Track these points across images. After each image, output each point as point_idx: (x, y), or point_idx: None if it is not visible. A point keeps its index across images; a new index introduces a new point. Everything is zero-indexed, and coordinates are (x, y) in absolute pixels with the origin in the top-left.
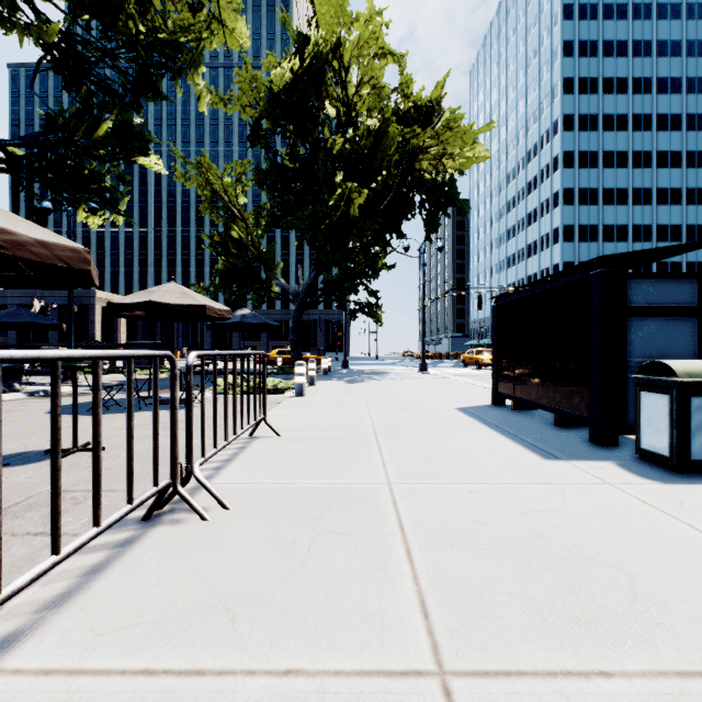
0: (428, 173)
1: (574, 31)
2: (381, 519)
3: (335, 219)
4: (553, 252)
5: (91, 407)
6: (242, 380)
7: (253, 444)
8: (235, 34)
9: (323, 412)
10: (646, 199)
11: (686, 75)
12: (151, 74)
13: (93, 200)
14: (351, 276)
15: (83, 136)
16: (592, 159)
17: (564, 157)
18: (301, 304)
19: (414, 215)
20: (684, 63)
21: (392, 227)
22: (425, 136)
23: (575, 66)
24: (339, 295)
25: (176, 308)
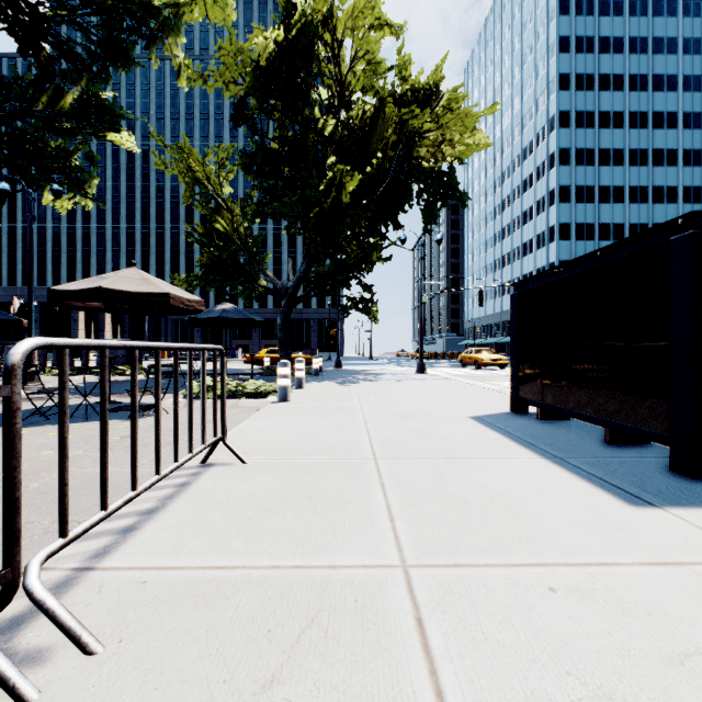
0: (426, 161)
1: (570, 26)
2: (399, 688)
3: (326, 206)
4: (549, 251)
5: (26, 416)
6: (176, 387)
7: (203, 478)
8: (218, 5)
9: (308, 424)
10: (642, 197)
11: (682, 72)
12: (121, 40)
13: (57, 181)
14: (344, 269)
15: (44, 109)
16: (589, 156)
17: (560, 154)
18: (290, 299)
19: (411, 205)
20: (680, 60)
21: (388, 218)
22: (423, 118)
23: (571, 62)
24: (331, 289)
25: (132, 297)
